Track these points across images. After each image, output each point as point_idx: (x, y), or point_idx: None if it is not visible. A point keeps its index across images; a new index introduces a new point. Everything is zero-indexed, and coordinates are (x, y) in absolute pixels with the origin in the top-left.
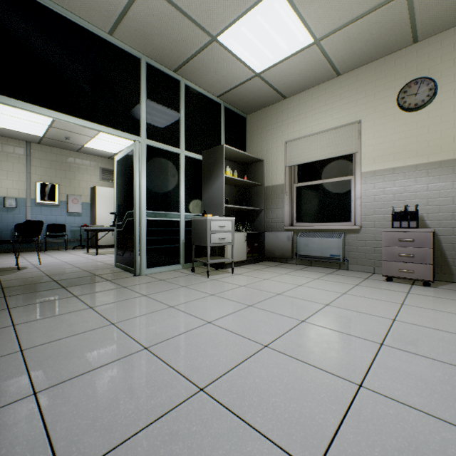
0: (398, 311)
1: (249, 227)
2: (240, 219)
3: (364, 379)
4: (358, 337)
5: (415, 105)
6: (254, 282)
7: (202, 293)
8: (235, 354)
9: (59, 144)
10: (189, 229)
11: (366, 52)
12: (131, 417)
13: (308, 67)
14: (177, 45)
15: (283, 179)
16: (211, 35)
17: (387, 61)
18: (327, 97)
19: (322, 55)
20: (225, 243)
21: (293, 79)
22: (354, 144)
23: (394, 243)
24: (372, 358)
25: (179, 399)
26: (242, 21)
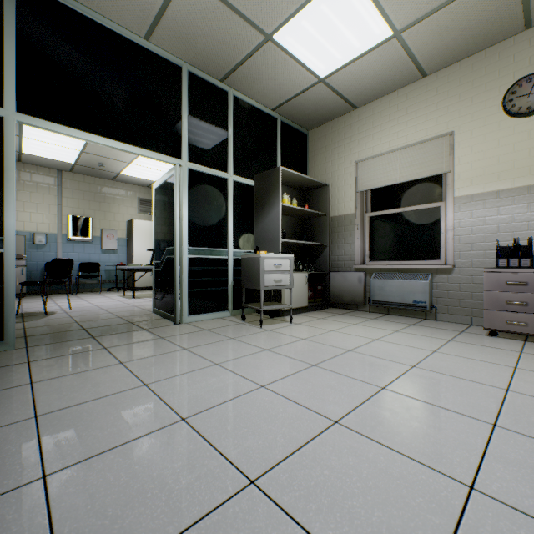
0: (511, 377)
1: (310, 266)
2: (300, 256)
3: (476, 477)
4: (459, 413)
5: (527, 108)
6: (317, 334)
7: (254, 348)
8: (296, 432)
9: (92, 172)
10: (239, 269)
11: (461, 44)
12: (159, 518)
13: (385, 67)
14: (224, 49)
15: (352, 207)
16: (265, 34)
17: (489, 55)
18: (409, 104)
19: (403, 51)
20: (282, 286)
21: (366, 84)
22: (445, 161)
23: (500, 287)
24: (484, 446)
25: (223, 495)
26: (303, 12)
